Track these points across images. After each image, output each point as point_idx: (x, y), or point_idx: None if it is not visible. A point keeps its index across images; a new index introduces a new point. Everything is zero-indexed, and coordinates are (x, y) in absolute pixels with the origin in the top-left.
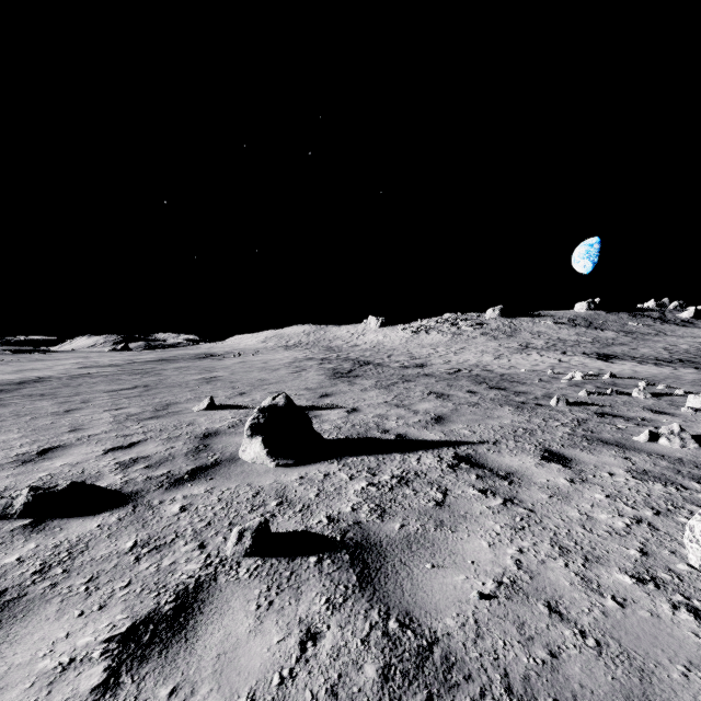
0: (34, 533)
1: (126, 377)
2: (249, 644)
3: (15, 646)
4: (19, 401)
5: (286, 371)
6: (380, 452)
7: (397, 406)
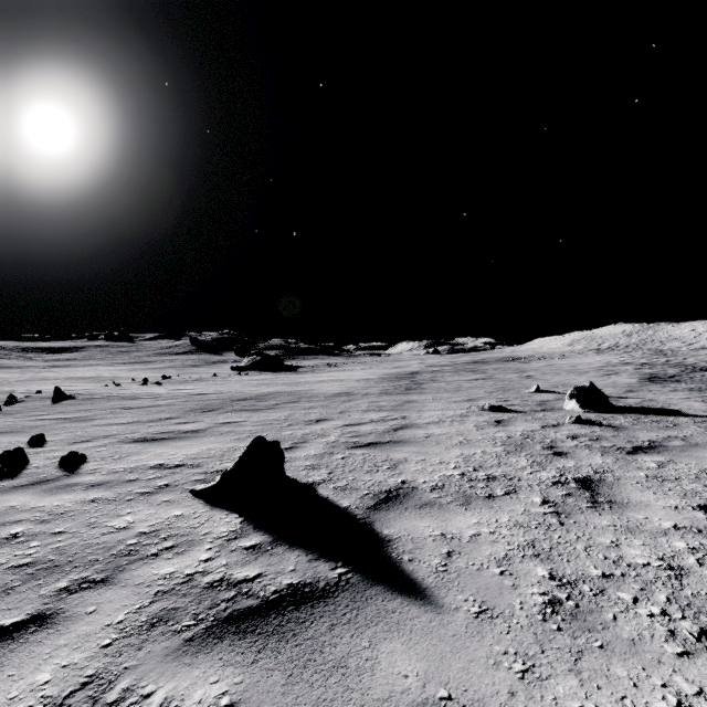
0: (497, 414)
1: (464, 373)
2: (576, 430)
3: (516, 424)
4: (425, 382)
5: (595, 374)
6: (651, 415)
7: (694, 401)
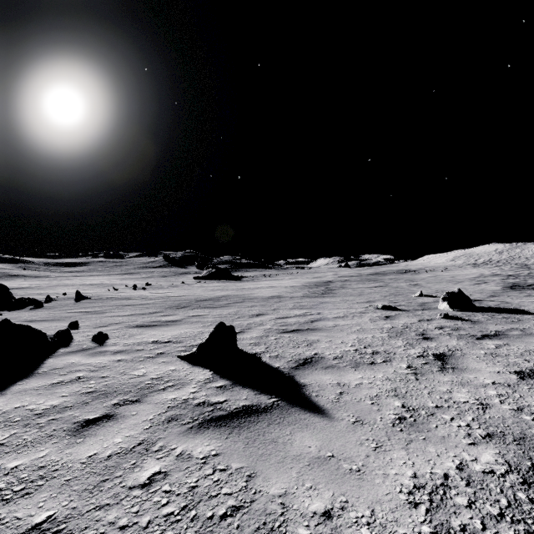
0: (387, 311)
1: (367, 282)
2: (443, 323)
3: (400, 318)
4: (336, 289)
5: (468, 283)
6: (504, 313)
7: None
